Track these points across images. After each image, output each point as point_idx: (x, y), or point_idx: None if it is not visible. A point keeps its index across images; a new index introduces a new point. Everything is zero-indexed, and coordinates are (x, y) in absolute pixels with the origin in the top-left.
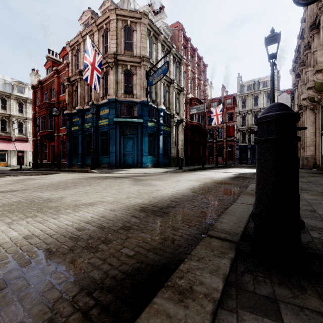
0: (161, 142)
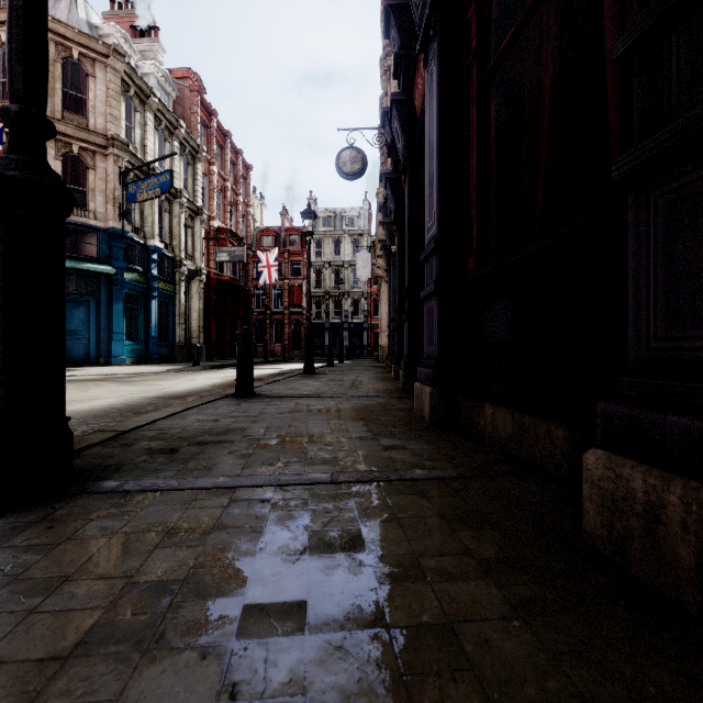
0: (154, 313)
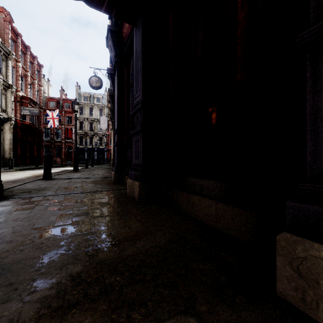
0: None
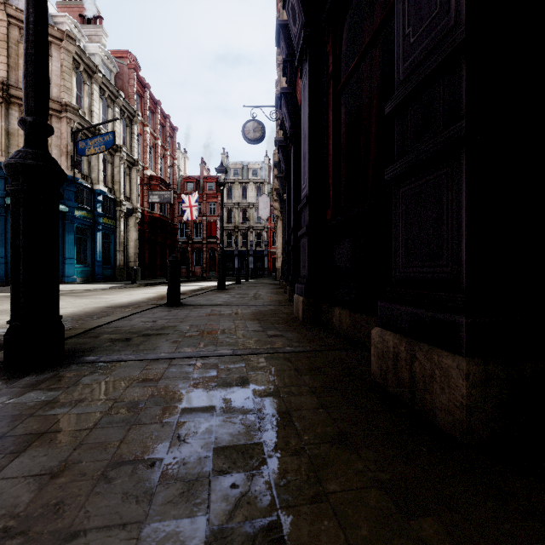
0: (99, 243)
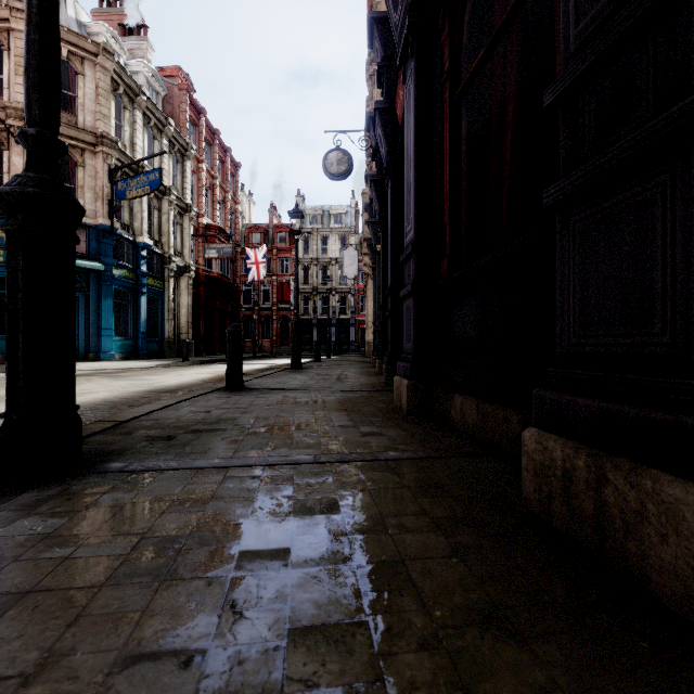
0: (143, 309)
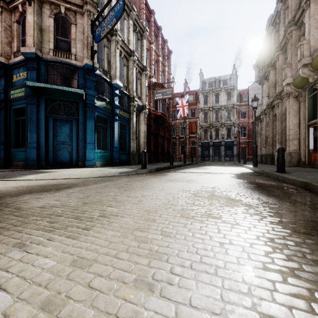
0: (116, 131)
